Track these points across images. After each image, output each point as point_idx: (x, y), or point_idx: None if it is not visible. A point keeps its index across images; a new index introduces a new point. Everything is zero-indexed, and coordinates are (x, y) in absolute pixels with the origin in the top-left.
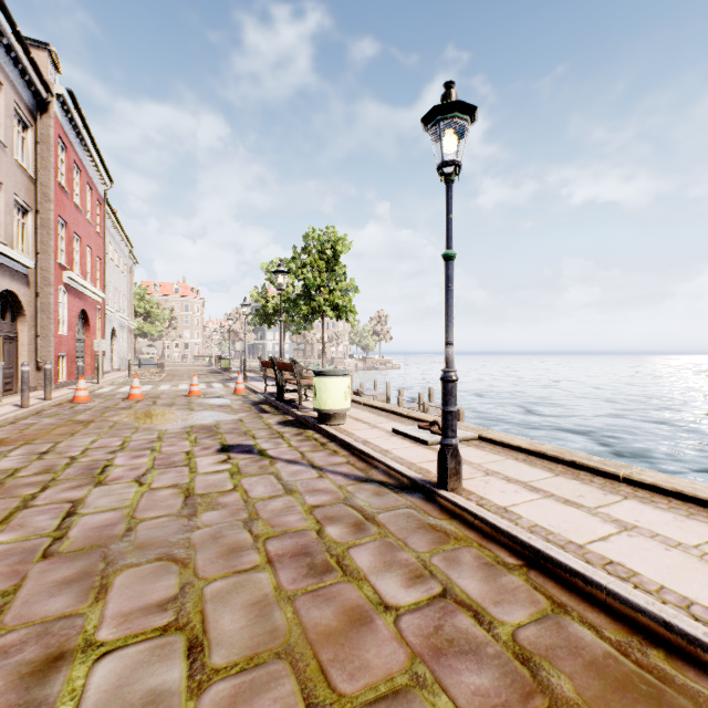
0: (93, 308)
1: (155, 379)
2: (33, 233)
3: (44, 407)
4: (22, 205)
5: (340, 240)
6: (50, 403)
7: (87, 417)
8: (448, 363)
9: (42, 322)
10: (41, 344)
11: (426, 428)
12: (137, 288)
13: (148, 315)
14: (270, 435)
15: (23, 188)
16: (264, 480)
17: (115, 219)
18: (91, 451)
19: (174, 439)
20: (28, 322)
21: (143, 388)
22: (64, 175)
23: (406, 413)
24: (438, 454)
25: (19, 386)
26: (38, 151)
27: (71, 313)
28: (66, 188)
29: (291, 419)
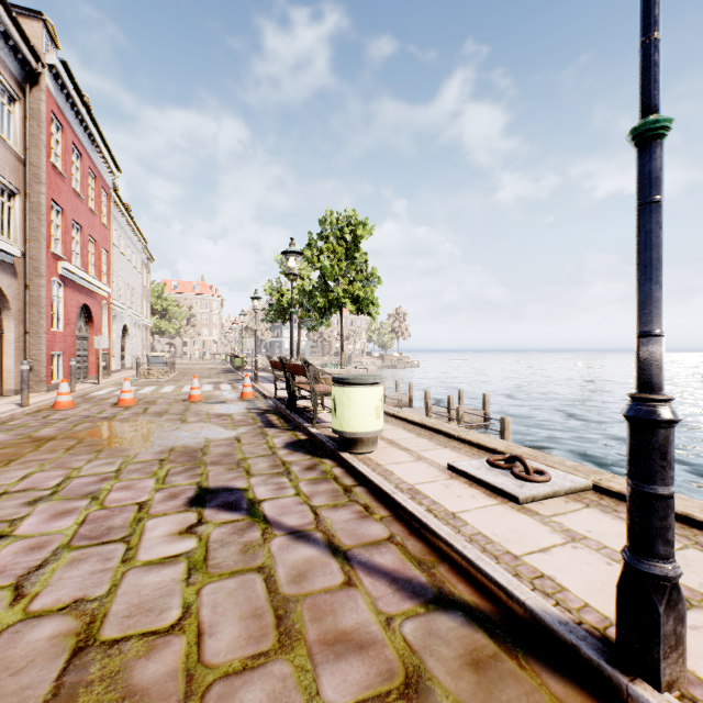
0: (97, 303)
1: (163, 379)
2: (22, 219)
3: (15, 416)
4: (7, 186)
5: (360, 224)
6: (24, 410)
7: (52, 432)
8: (652, 380)
9: (32, 317)
10: (31, 341)
11: (503, 467)
12: (155, 285)
13: (166, 313)
14: (271, 468)
15: (8, 167)
16: (244, 592)
17: (126, 212)
18: (3, 500)
19: (136, 475)
20: (14, 317)
21: (143, 390)
22: (60, 157)
23: (458, 433)
24: (621, 587)
25: (4, 388)
26: (27, 127)
27: (68, 308)
28: (62, 171)
29: (303, 439)
